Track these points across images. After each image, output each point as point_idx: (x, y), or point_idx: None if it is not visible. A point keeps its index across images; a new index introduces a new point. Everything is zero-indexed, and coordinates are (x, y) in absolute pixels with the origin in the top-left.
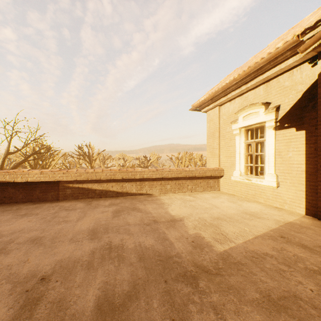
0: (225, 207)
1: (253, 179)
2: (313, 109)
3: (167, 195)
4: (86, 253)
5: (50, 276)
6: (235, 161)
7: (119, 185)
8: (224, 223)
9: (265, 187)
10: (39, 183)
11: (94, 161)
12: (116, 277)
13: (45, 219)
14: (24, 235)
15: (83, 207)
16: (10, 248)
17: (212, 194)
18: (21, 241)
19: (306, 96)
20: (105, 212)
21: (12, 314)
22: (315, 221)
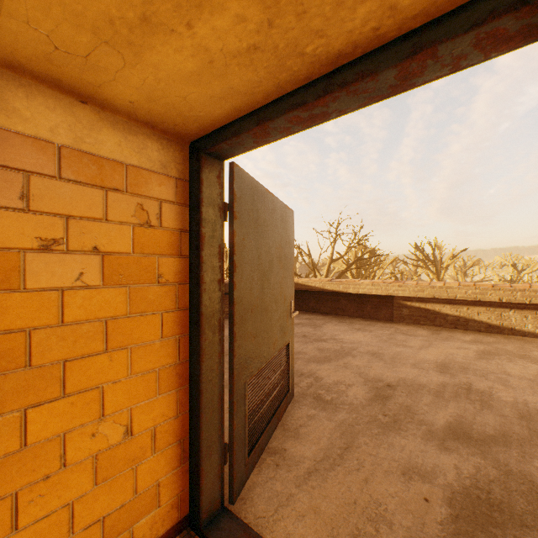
0: None
1: None
2: None
3: None
4: (432, 382)
5: (395, 386)
6: None
7: (493, 312)
8: None
9: None
10: (369, 296)
11: (443, 270)
12: (475, 417)
13: (380, 338)
14: (363, 347)
15: (425, 335)
16: (354, 353)
17: None
18: (362, 351)
19: None
20: (461, 349)
21: (369, 397)
22: None
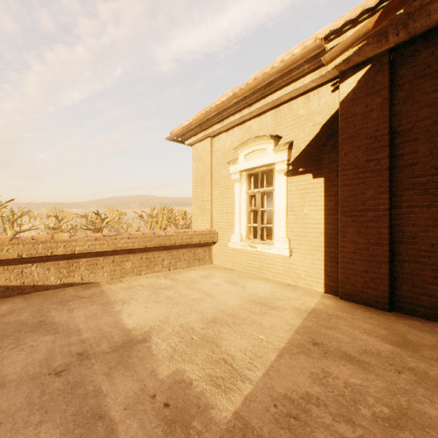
0: (223, 294)
1: (259, 246)
2: (333, 149)
3: (125, 282)
4: None
5: None
6: (235, 220)
7: (13, 271)
8: (225, 330)
9: (274, 257)
10: None
11: None
12: None
13: None
14: None
15: None
16: None
17: (202, 271)
18: None
19: (325, 130)
20: None
21: None
22: (339, 303)
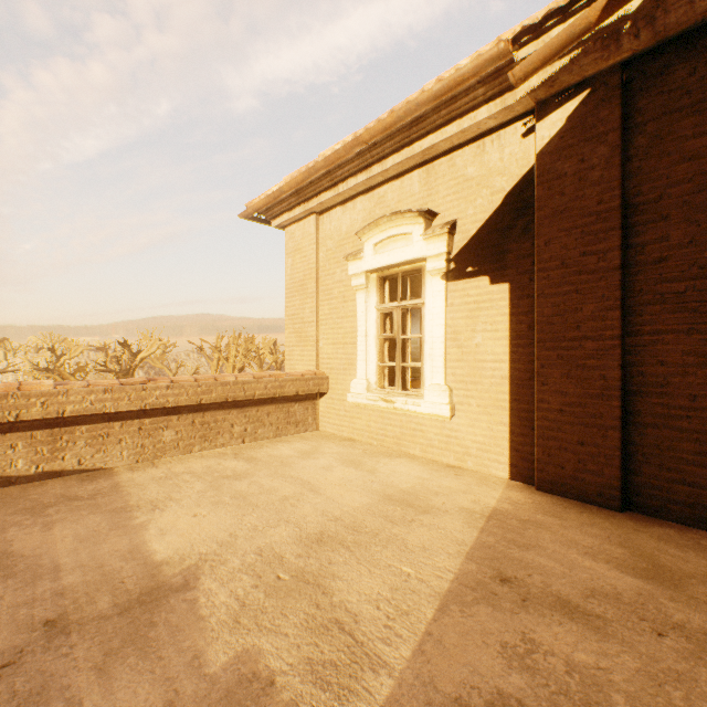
0: (337, 486)
1: (399, 400)
2: (525, 235)
3: (161, 466)
4: None
5: None
6: (357, 356)
7: None
8: (341, 559)
9: (424, 419)
10: None
11: None
12: None
13: None
14: None
15: None
16: None
17: (300, 443)
18: None
19: (512, 203)
20: None
21: None
22: (536, 497)
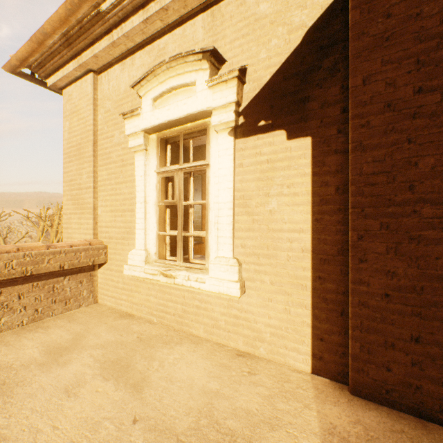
0: None
1: (180, 275)
2: (332, 77)
3: None
4: None
5: None
6: (136, 224)
7: None
8: None
9: (208, 295)
10: None
11: None
12: None
13: None
14: None
15: None
16: None
17: (60, 330)
18: None
19: (315, 39)
20: None
21: None
22: (363, 417)
